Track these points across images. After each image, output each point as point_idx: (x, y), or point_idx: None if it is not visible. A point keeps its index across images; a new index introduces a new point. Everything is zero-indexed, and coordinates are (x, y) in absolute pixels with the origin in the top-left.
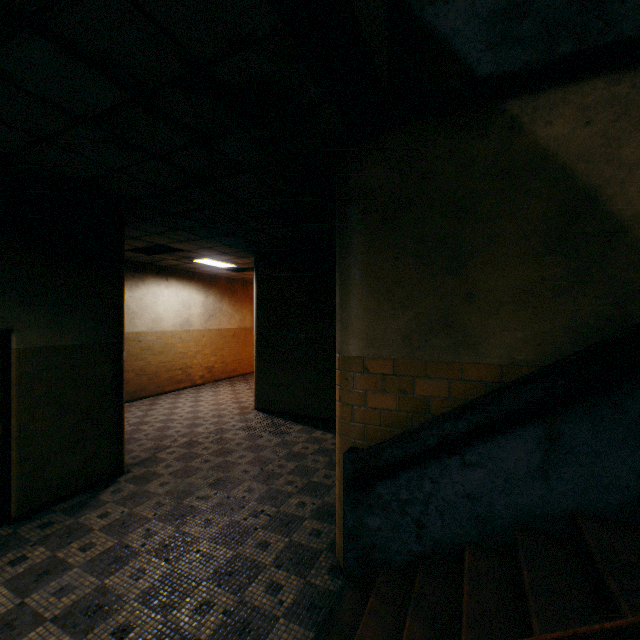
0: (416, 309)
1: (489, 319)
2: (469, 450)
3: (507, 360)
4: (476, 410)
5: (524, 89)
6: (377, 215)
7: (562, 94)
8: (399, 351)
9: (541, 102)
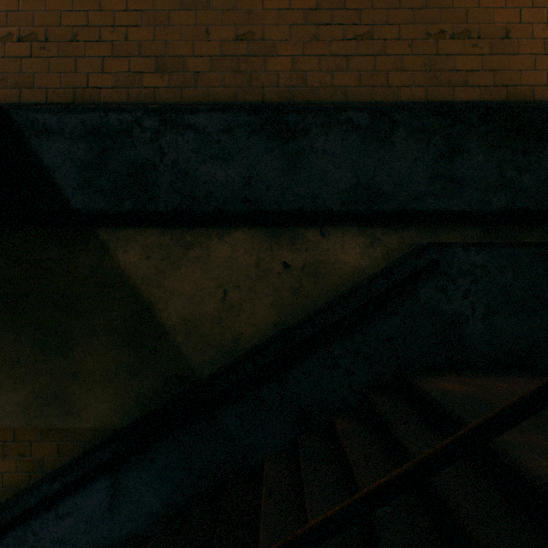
0: (34, 384)
1: (88, 393)
2: (62, 504)
3: (100, 424)
4: (67, 471)
5: (111, 222)
6: (0, 300)
7: (134, 233)
8: (20, 420)
9: (121, 235)
